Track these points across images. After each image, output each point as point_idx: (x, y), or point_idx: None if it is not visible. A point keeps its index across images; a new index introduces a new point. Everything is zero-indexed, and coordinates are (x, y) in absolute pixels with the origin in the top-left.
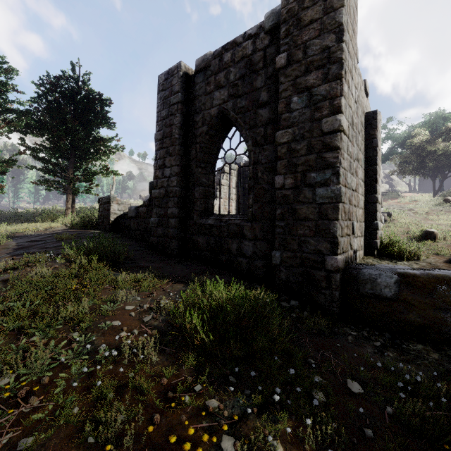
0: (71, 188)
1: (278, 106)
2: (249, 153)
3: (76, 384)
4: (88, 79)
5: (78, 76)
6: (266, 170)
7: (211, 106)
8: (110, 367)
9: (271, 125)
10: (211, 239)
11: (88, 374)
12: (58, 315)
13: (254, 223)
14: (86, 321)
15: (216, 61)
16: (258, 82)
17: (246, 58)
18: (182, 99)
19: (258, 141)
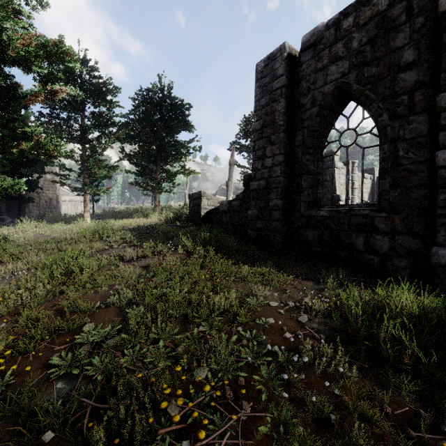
0: (158, 188)
1: (441, 61)
2: (382, 129)
3: (287, 395)
4: (172, 87)
5: (164, 86)
6: (411, 147)
7: (323, 84)
8: (302, 376)
9: (421, 89)
10: (325, 233)
11: (282, 381)
12: (213, 305)
13: (391, 213)
14: (243, 315)
15: (331, 31)
16: (398, 41)
17: (377, 17)
18: (286, 82)
19: (398, 113)
